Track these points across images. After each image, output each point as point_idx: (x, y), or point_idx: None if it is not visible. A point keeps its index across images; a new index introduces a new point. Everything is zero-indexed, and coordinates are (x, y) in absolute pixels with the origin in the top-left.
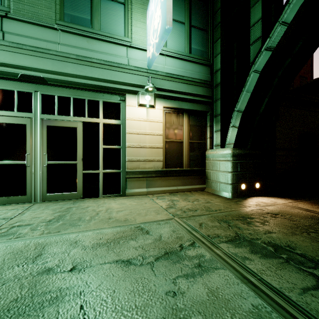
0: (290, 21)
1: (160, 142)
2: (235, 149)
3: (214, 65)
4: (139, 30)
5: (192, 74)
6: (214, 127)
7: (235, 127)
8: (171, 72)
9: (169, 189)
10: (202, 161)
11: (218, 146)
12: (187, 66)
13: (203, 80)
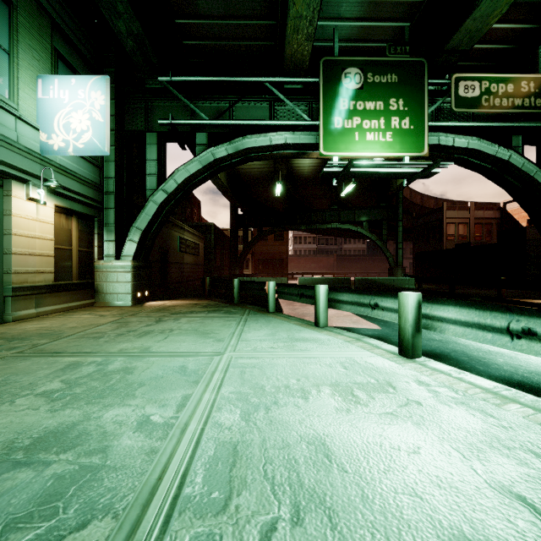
0: (180, 183)
1: (52, 249)
2: (135, 262)
3: (105, 169)
4: (28, 98)
5: (84, 172)
6: (105, 236)
7: (133, 242)
8: (65, 164)
9: (61, 307)
10: (90, 272)
11: (111, 257)
12: (80, 162)
13: (94, 182)
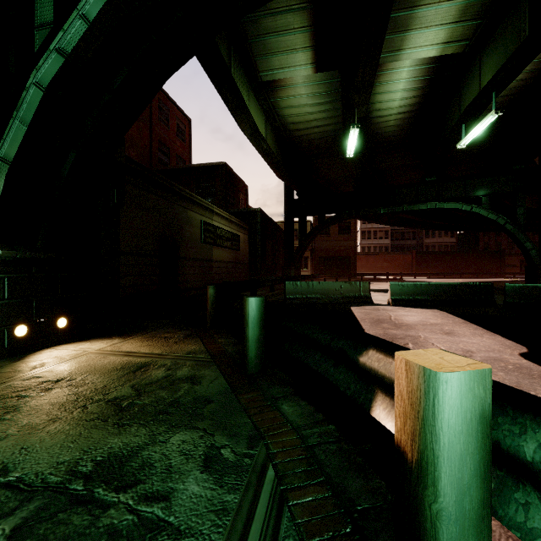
0: (93, 19)
1: None
2: None
3: None
4: None
5: None
6: None
7: None
8: None
9: None
10: None
11: None
12: None
13: None
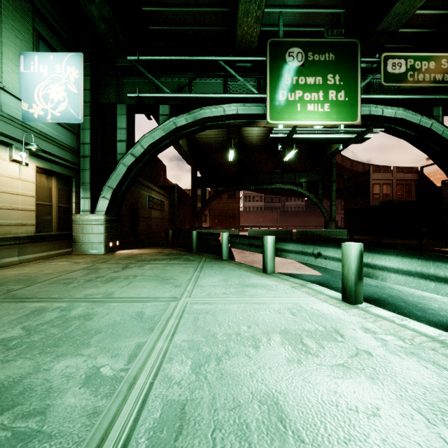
0: (146, 148)
1: (33, 205)
2: (107, 216)
3: (81, 136)
4: (11, 72)
5: (63, 138)
6: (81, 193)
7: (106, 198)
8: (45, 131)
9: (41, 255)
10: (68, 225)
11: (87, 212)
12: (59, 130)
13: (71, 147)
